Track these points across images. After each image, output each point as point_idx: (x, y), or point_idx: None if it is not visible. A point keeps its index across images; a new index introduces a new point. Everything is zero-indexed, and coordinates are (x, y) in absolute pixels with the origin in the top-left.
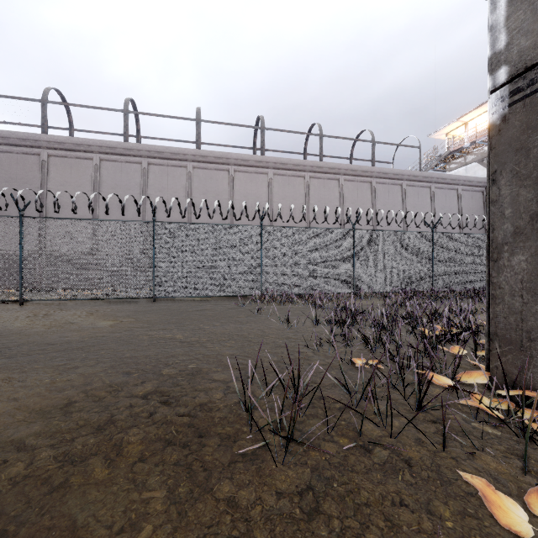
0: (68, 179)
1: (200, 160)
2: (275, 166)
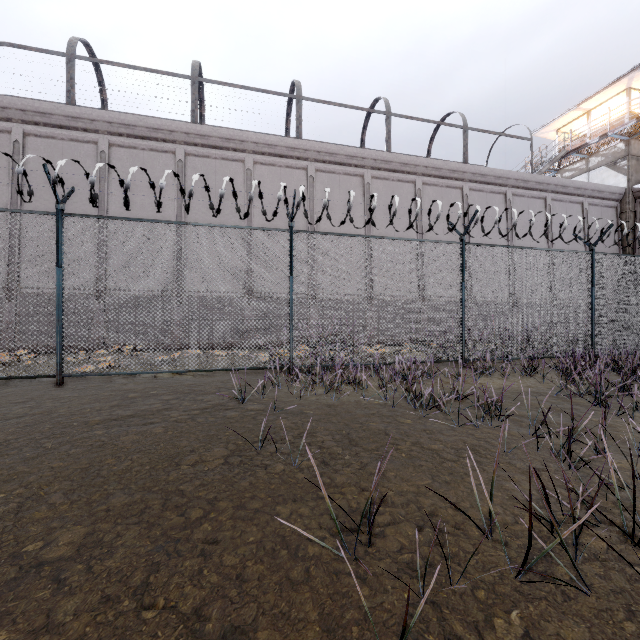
0: None
1: (197, 143)
2: (318, 156)
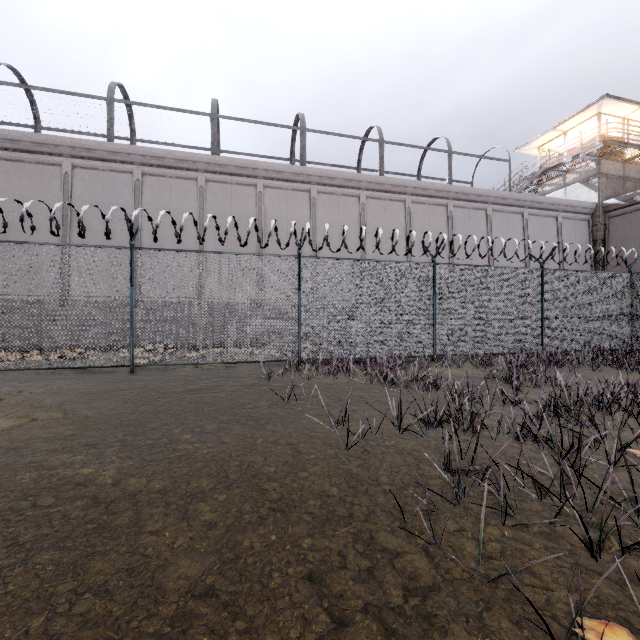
0: (25, 193)
1: (216, 171)
2: (319, 180)
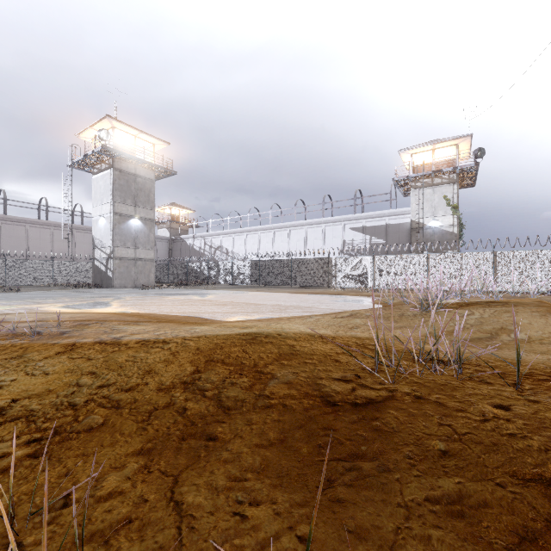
0: None
1: (7, 220)
2: (55, 225)
